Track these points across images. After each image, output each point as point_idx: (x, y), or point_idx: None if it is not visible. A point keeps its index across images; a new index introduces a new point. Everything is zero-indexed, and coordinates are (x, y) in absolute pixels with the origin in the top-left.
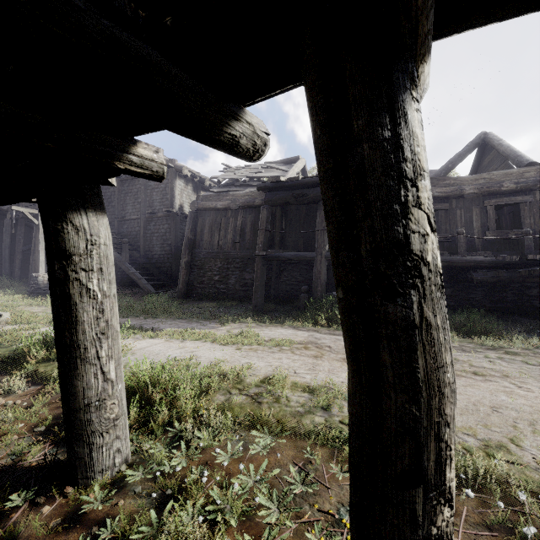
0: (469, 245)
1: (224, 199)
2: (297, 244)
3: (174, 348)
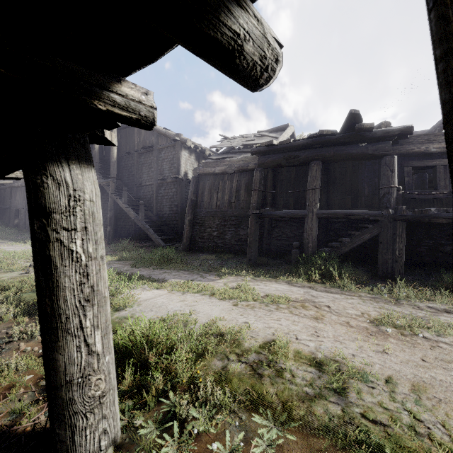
0: None
1: (222, 165)
2: (287, 203)
3: (175, 300)
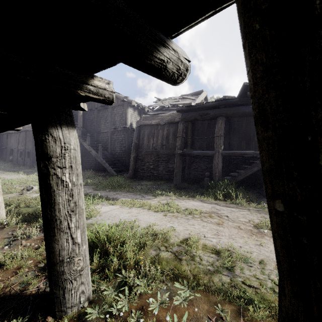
0: None
1: (156, 118)
2: (202, 145)
3: (124, 212)
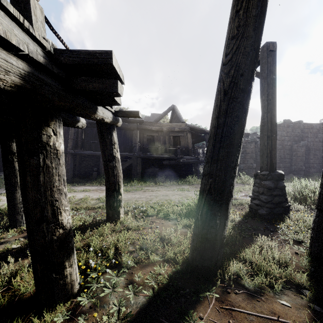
0: (165, 150)
1: None
2: (91, 147)
3: None
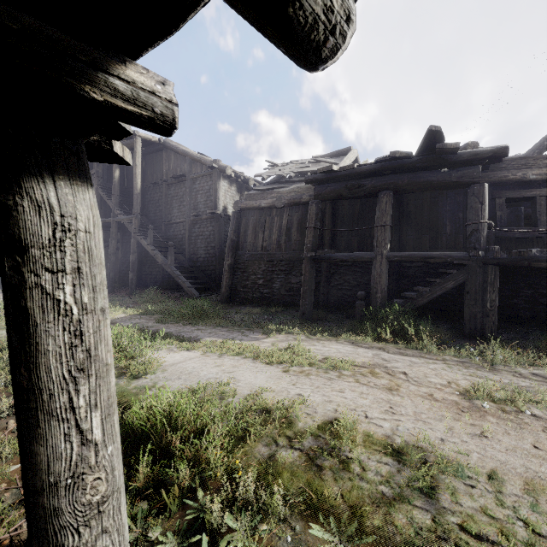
0: None
1: (269, 197)
2: (350, 243)
3: (209, 365)
